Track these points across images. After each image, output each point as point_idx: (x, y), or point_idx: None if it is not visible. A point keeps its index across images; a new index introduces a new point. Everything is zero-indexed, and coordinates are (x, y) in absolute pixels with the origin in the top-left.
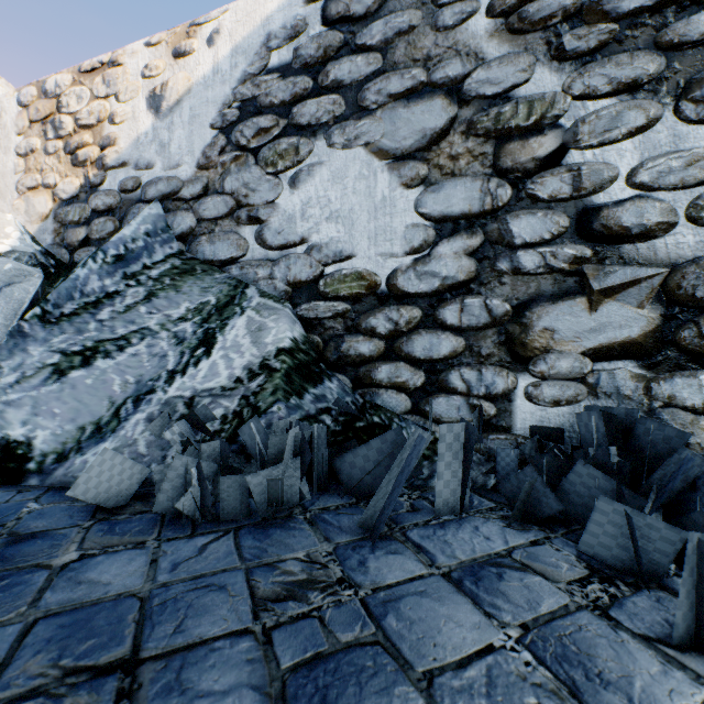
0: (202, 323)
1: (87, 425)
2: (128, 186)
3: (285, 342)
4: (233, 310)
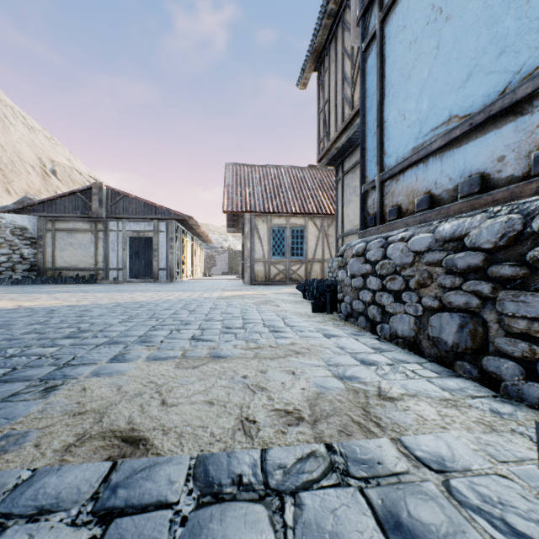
0: None
1: None
2: None
3: None
4: None
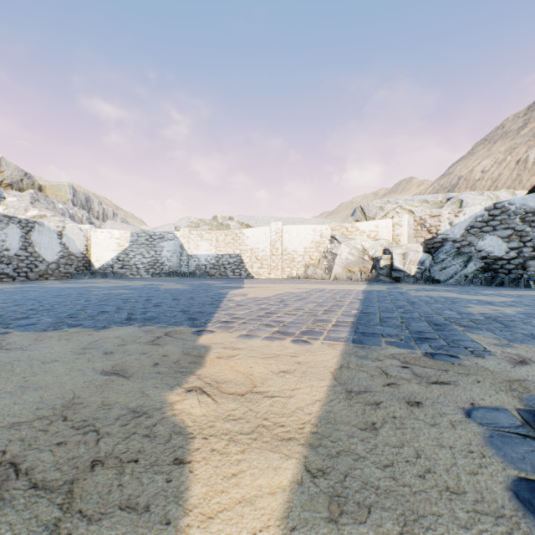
0: (464, 263)
1: (447, 277)
2: (443, 238)
3: (480, 266)
4: (469, 261)
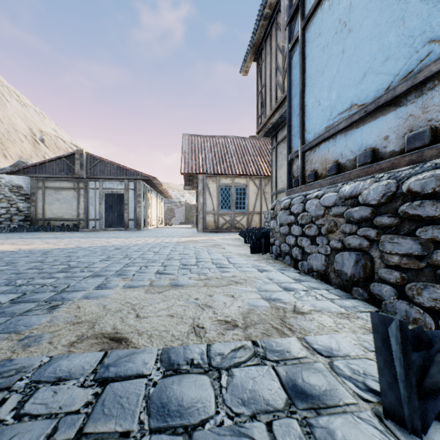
0: None
1: None
2: None
3: None
4: None
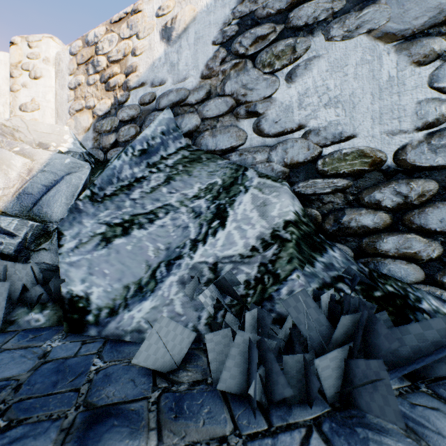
0: (213, 200)
1: (130, 284)
2: (145, 100)
3: (290, 215)
4: (238, 189)
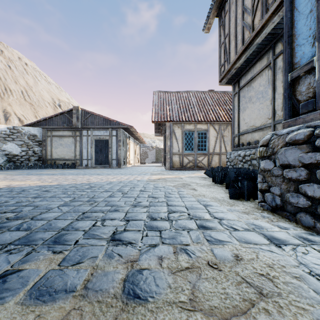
0: None
1: None
2: None
3: (6, 159)
4: None
